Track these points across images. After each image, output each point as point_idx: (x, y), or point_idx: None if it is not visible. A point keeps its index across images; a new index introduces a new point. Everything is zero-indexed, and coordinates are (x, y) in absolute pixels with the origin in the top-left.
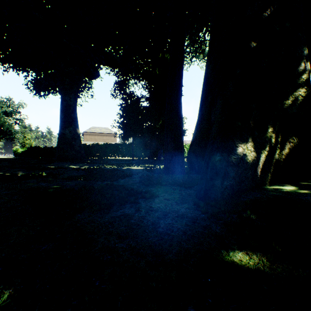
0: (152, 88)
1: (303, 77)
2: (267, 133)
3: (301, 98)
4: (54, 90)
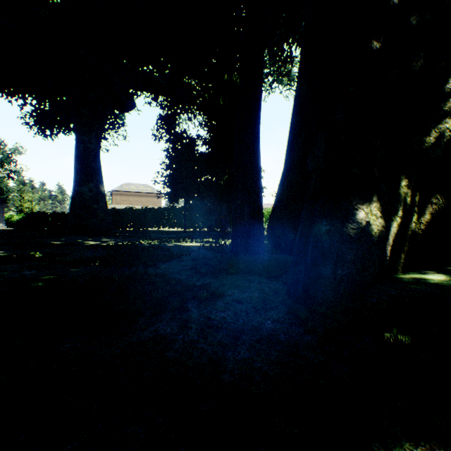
0: (213, 125)
1: None
2: (399, 188)
3: (448, 134)
4: (67, 127)
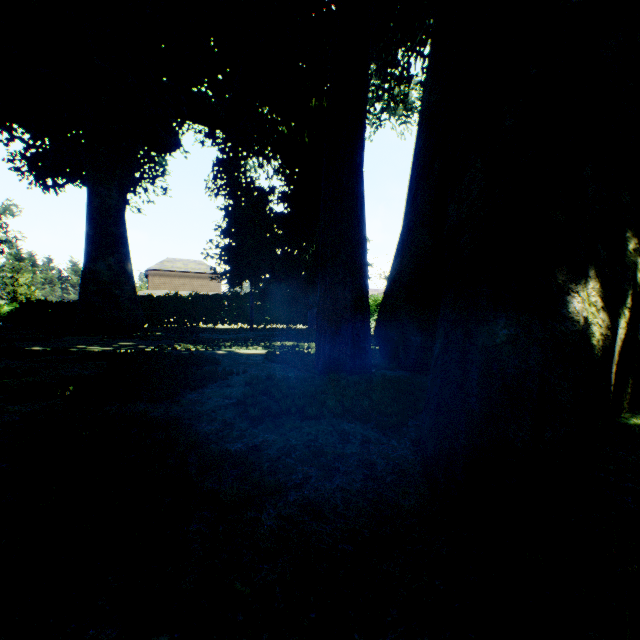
0: (295, 174)
1: None
2: (626, 254)
3: None
4: (78, 175)
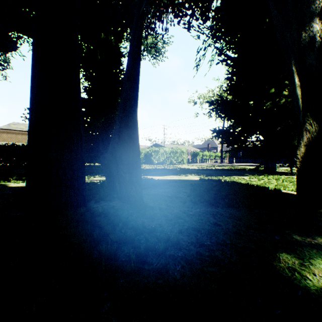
0: (93, 76)
1: (319, 0)
2: (296, 85)
3: (319, 40)
4: None
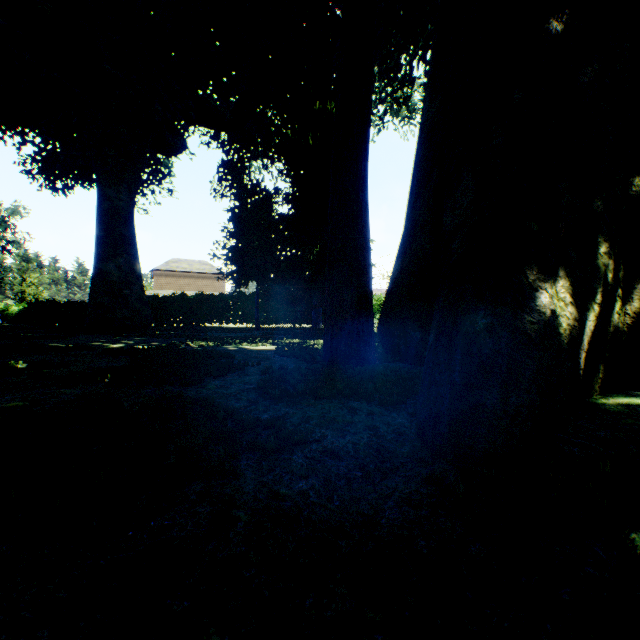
0: (299, 175)
1: None
2: (597, 257)
3: None
4: (86, 178)
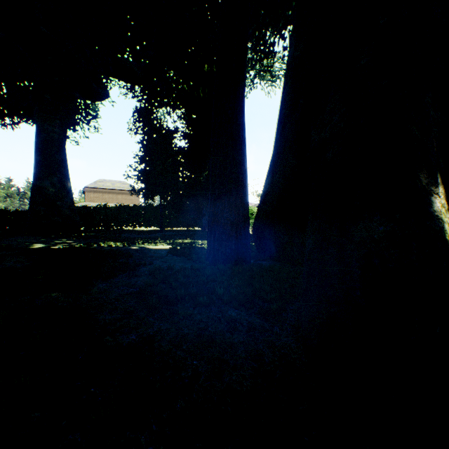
0: (193, 119)
1: None
2: None
3: None
4: (30, 116)
